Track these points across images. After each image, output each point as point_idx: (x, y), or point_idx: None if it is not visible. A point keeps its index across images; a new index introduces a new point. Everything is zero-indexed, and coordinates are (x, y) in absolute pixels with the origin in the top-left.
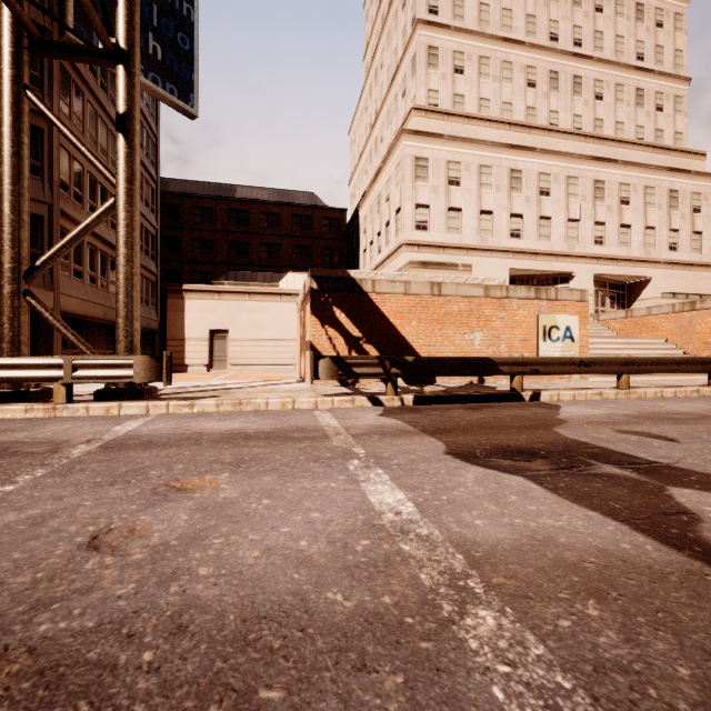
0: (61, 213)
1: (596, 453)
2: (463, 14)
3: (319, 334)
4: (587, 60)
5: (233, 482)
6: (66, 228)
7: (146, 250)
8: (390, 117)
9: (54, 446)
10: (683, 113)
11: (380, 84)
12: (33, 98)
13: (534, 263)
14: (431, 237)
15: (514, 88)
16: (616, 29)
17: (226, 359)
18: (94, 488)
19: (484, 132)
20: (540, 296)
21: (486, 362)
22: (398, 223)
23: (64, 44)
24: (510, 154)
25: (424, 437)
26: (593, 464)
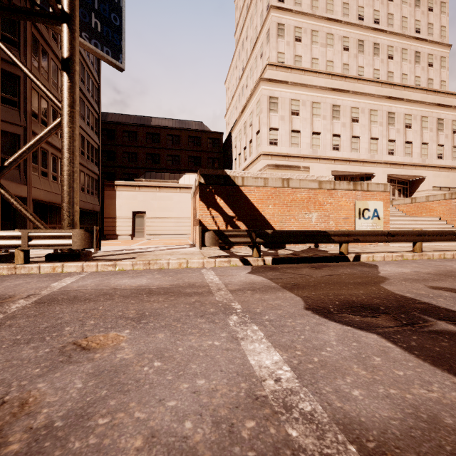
0: (32, 133)
1: (425, 309)
2: (301, 2)
3: (205, 214)
4: (382, 33)
5: (132, 340)
6: None
7: (91, 159)
8: (252, 71)
9: (0, 300)
10: (446, 68)
11: (245, 50)
12: (2, 46)
13: (348, 167)
14: (280, 149)
15: (335, 51)
16: (401, 12)
17: (143, 231)
18: (11, 346)
19: (315, 80)
20: (356, 188)
21: (322, 234)
22: (258, 141)
23: (25, 9)
24: (332, 95)
25: (285, 292)
26: (429, 321)
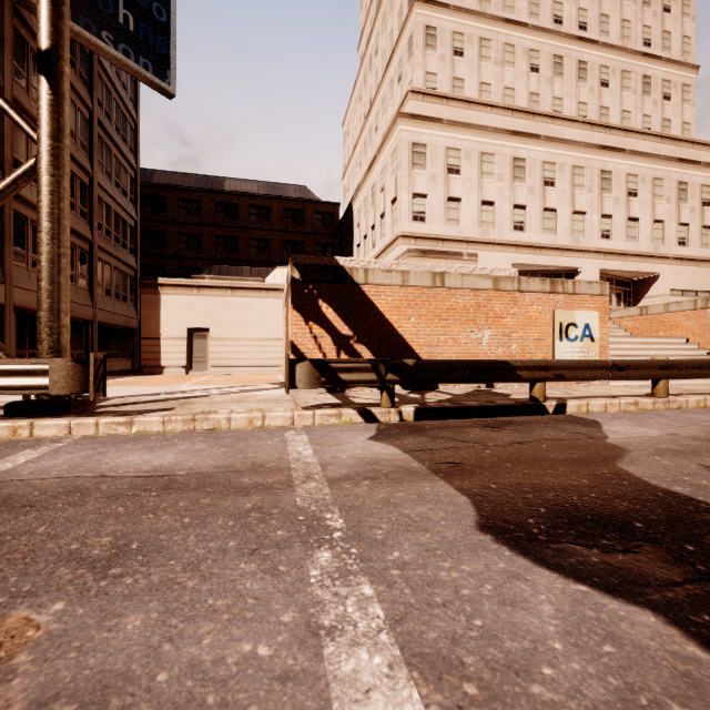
0: (16, 197)
1: None
2: None
3: (302, 333)
4: (592, 45)
5: (52, 641)
6: (22, 213)
7: (123, 243)
8: (385, 104)
9: None
10: (691, 103)
11: (375, 71)
12: None
13: (539, 258)
14: (429, 229)
15: (517, 72)
16: (622, 13)
17: (206, 360)
18: None
19: (486, 118)
20: (556, 289)
21: (502, 366)
22: (393, 214)
23: None
24: (513, 142)
25: (438, 484)
26: None
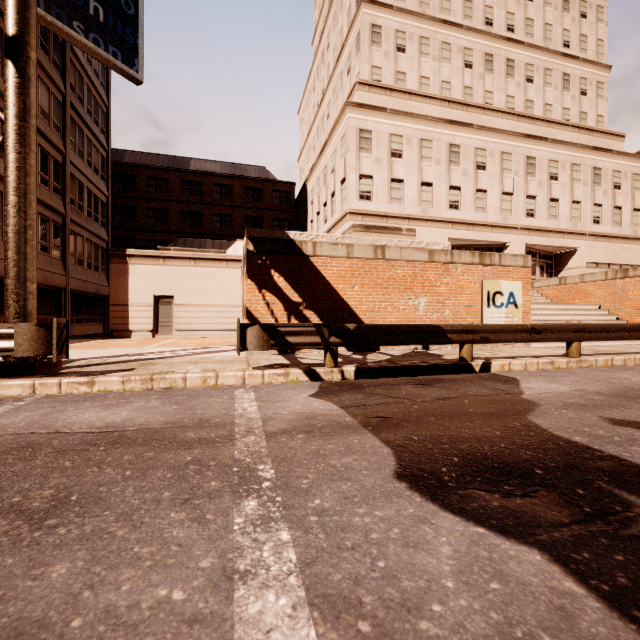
0: None
1: (616, 472)
2: None
3: (256, 299)
4: (519, 45)
5: None
6: None
7: (95, 217)
8: (336, 94)
9: None
10: (604, 98)
11: (327, 64)
12: None
13: (472, 234)
14: (375, 206)
15: (453, 68)
16: (545, 17)
17: (171, 324)
18: None
19: (425, 108)
20: (484, 261)
21: (434, 330)
22: (343, 193)
23: None
24: (449, 130)
25: (366, 437)
26: (633, 504)
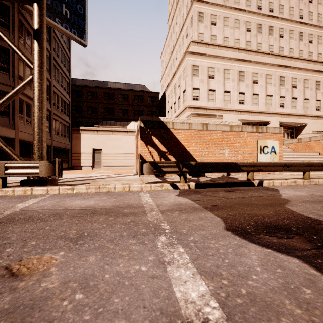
0: None
1: None
2: None
3: (144, 150)
4: (275, 18)
5: (63, 264)
6: (21, 99)
7: (64, 111)
8: (180, 47)
9: None
10: (322, 44)
11: (175, 33)
12: None
13: (250, 116)
14: (200, 104)
15: (240, 32)
16: (289, 3)
17: (100, 163)
18: None
19: (226, 53)
20: (258, 130)
21: (234, 165)
22: (184, 97)
23: None
24: (238, 64)
25: (207, 213)
26: None
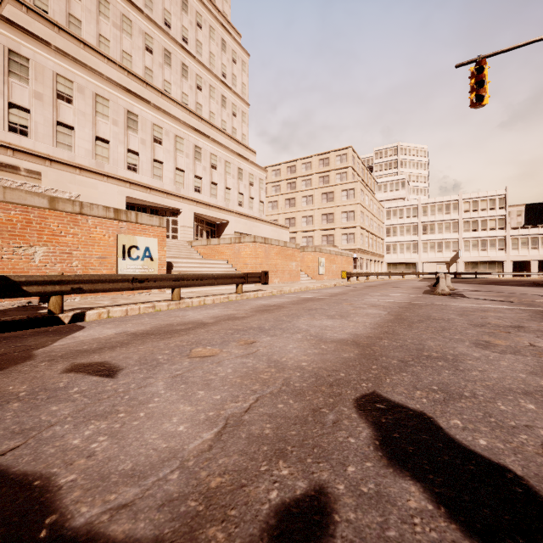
0: None
1: None
2: None
3: None
4: (191, 57)
5: None
6: None
7: None
8: None
9: None
10: (246, 124)
11: None
12: None
13: (149, 196)
14: (33, 145)
15: (134, 44)
16: (210, 47)
17: None
18: None
19: (103, 67)
20: (120, 217)
21: None
22: None
23: None
24: (127, 97)
25: None
26: None
